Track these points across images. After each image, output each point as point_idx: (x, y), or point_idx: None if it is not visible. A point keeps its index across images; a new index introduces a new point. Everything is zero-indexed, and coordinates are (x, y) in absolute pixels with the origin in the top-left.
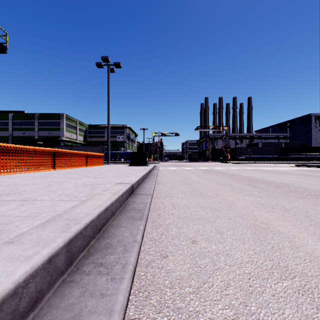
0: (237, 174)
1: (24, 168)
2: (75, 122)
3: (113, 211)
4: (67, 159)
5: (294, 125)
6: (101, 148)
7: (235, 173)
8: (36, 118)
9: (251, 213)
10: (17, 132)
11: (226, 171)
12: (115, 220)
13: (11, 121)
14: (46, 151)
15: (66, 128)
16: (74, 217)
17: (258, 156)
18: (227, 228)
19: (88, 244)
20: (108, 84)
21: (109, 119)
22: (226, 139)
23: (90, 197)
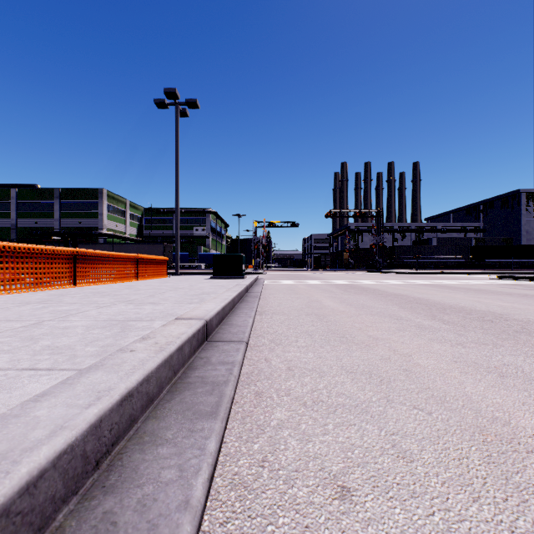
0: (403, 294)
1: (14, 284)
2: (123, 204)
3: (150, 393)
4: (100, 267)
5: (491, 208)
6: (167, 247)
7: (398, 291)
8: (56, 197)
9: (459, 389)
10: (24, 221)
11: (381, 287)
12: (152, 419)
13: (14, 201)
14: (58, 253)
15: (107, 213)
16: (11, 443)
17: (431, 261)
18: (418, 438)
19: (44, 528)
20: (177, 136)
21: (177, 198)
22: (378, 232)
23: (100, 359)
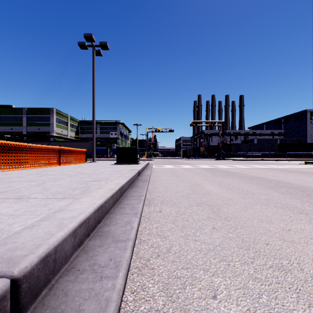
0: (261, 177)
1: None
2: (66, 118)
3: None
4: (24, 155)
5: (289, 121)
6: (91, 144)
7: (253, 174)
8: (24, 113)
9: None
10: (4, 128)
11: (237, 170)
12: None
13: None
14: None
15: (56, 123)
16: None
17: (254, 153)
18: None
19: None
20: (93, 68)
21: (94, 109)
22: (223, 135)
23: None
